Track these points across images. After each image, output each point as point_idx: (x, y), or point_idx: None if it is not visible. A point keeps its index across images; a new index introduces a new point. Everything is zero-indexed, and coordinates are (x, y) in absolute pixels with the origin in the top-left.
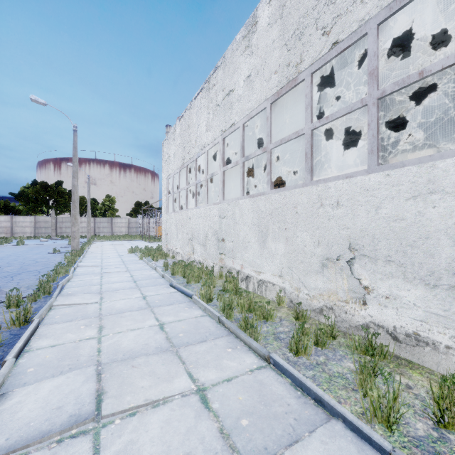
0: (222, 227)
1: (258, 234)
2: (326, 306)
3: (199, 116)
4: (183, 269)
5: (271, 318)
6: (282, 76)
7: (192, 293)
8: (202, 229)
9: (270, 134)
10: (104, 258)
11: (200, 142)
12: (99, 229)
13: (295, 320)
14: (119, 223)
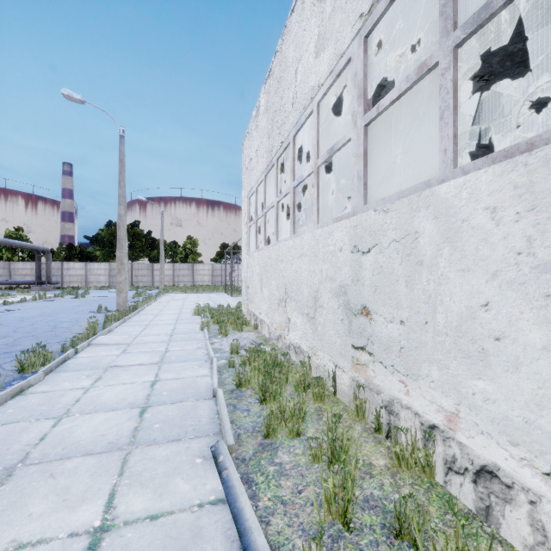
0: (361, 276)
1: None
2: None
3: (299, 41)
4: (259, 382)
5: None
6: None
7: None
8: (307, 280)
9: None
10: (151, 324)
11: (302, 93)
12: (179, 278)
13: None
14: (201, 270)
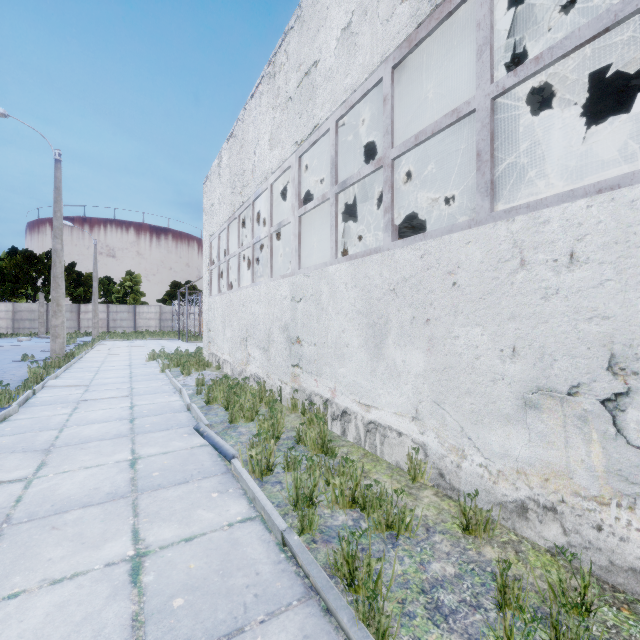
0: (296, 317)
1: (366, 332)
2: (537, 500)
3: (258, 127)
4: (224, 395)
5: (407, 530)
6: (420, 0)
7: (233, 451)
8: (263, 321)
9: (391, 130)
10: (102, 370)
11: (260, 171)
12: (116, 323)
13: (461, 531)
14: (145, 313)
